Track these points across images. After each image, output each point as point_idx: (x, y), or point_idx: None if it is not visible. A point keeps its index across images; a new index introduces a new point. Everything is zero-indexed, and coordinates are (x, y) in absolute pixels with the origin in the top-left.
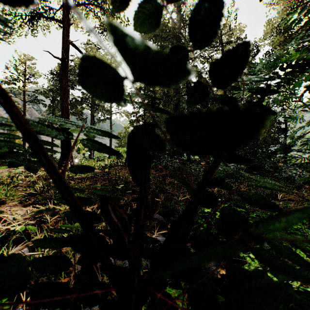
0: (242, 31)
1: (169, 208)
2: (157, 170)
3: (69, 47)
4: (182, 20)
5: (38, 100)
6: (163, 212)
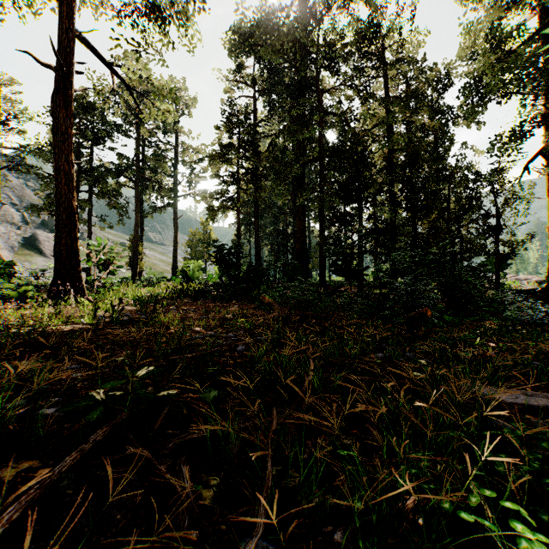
0: (418, 48)
1: (301, 478)
2: (261, 306)
3: (73, 43)
4: (311, 16)
5: (25, 166)
6: (279, 497)
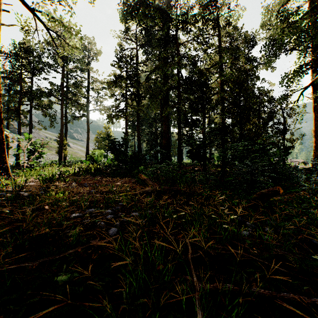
0: (236, 22)
1: None
2: (139, 181)
3: None
4: None
5: None
6: None
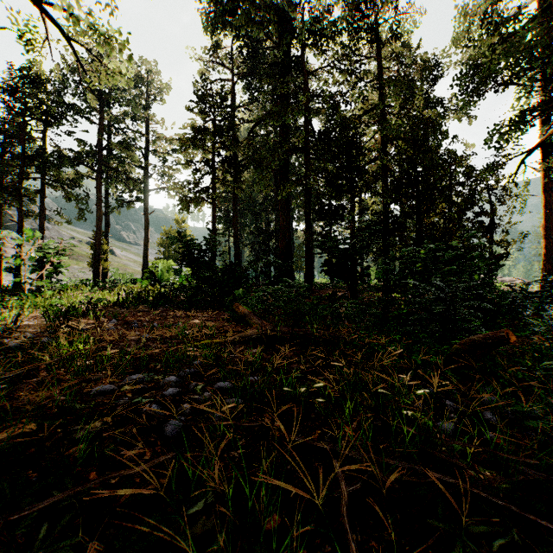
0: (408, 37)
1: None
2: (235, 316)
3: None
4: None
5: None
6: None
